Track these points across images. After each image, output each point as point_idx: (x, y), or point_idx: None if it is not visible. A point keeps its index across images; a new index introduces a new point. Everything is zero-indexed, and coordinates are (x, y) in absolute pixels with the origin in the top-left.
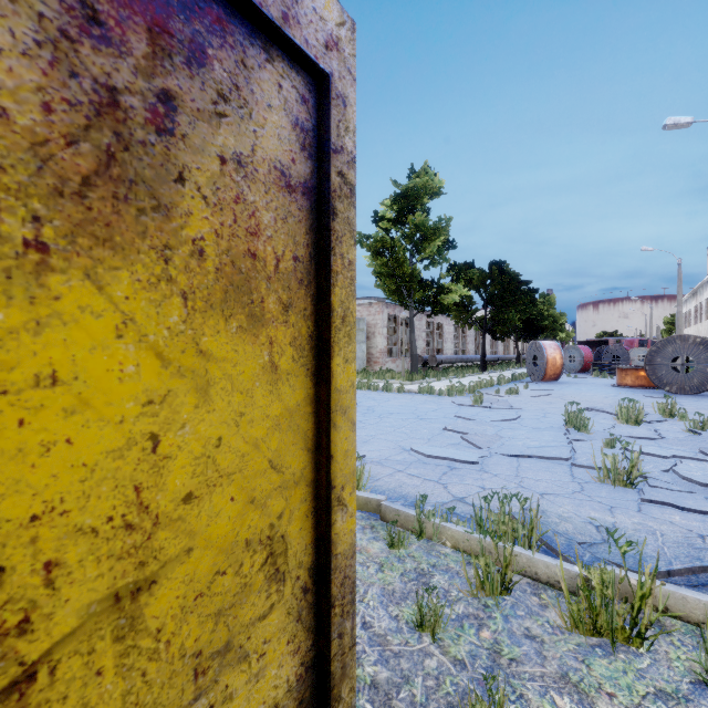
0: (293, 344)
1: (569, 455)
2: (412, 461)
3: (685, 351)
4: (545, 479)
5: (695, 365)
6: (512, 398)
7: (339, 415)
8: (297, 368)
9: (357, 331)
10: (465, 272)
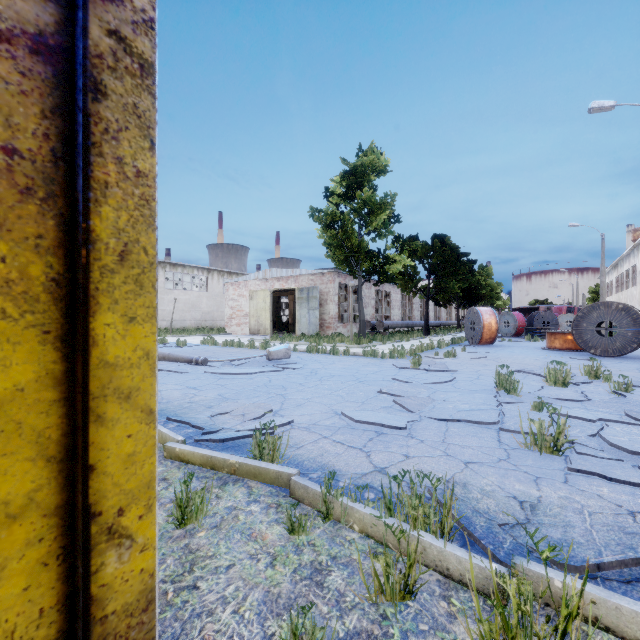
0: (5, 291)
1: (497, 419)
2: (340, 426)
3: (608, 316)
4: (472, 445)
5: (617, 330)
6: (450, 361)
7: (111, 402)
8: (15, 330)
9: (311, 298)
10: (408, 244)
